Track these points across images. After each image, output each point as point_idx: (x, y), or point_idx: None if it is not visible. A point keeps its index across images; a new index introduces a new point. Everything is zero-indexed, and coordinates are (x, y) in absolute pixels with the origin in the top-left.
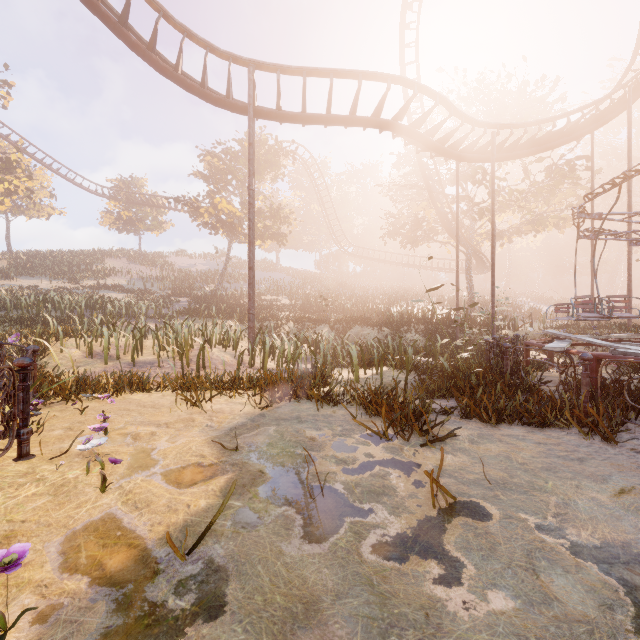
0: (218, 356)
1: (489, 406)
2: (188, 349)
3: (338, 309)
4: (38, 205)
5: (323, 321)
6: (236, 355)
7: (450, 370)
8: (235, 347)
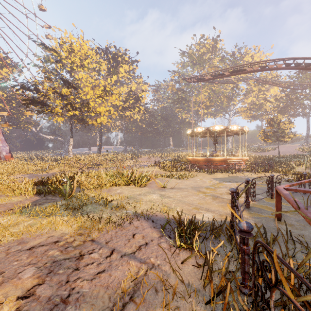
0: None
1: None
2: None
3: None
4: None
5: None
6: None
7: None
8: None
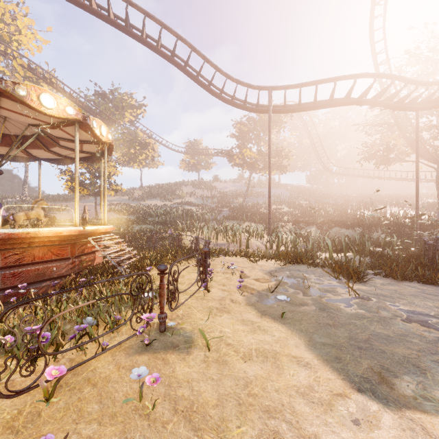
0: (254, 242)
1: (398, 272)
2: (241, 238)
3: (323, 214)
4: (153, 162)
5: (312, 223)
6: (262, 242)
7: (393, 256)
8: (262, 238)
